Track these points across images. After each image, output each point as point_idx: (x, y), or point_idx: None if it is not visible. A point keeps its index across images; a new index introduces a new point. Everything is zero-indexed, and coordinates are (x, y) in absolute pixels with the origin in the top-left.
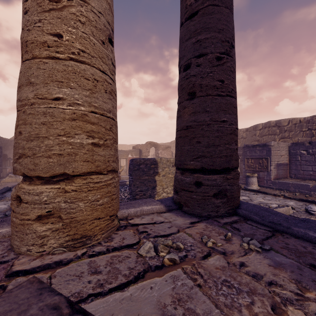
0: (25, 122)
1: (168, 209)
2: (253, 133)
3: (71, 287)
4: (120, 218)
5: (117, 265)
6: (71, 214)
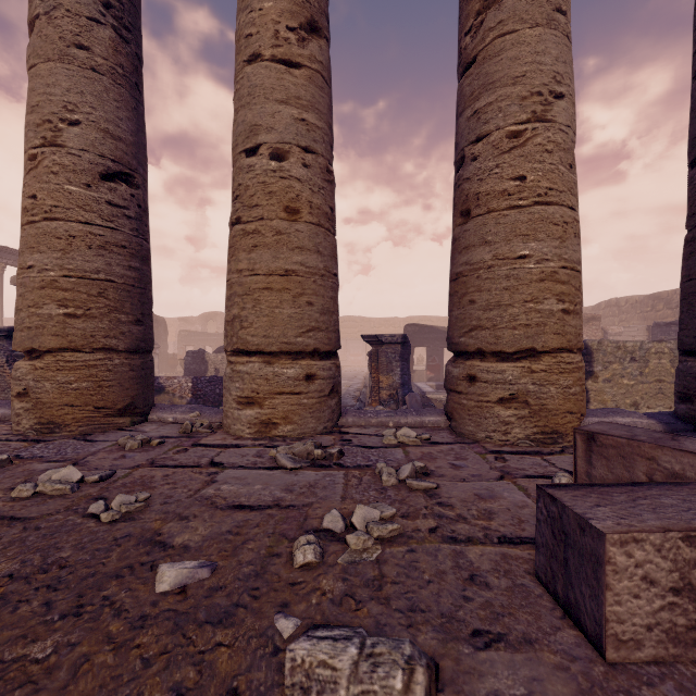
0: (480, 289)
1: (667, 427)
2: None
3: None
4: None
5: None
6: (541, 399)
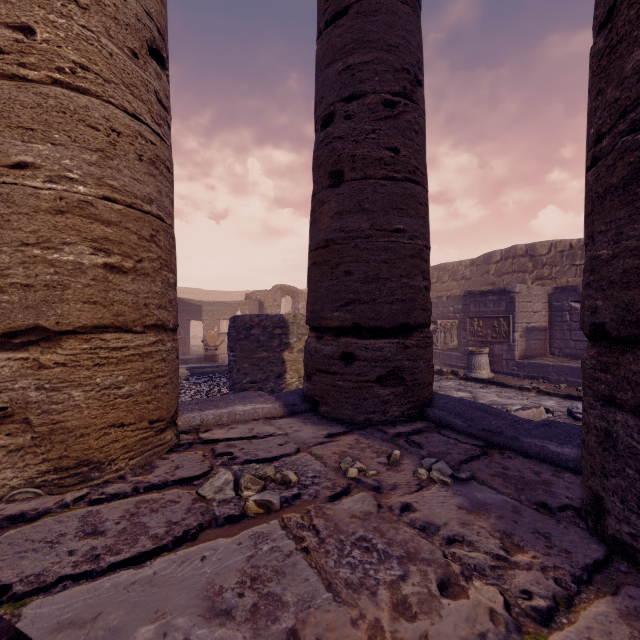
0: None
1: (289, 410)
2: (483, 268)
3: (27, 564)
4: (183, 430)
5: (146, 518)
6: (53, 414)
